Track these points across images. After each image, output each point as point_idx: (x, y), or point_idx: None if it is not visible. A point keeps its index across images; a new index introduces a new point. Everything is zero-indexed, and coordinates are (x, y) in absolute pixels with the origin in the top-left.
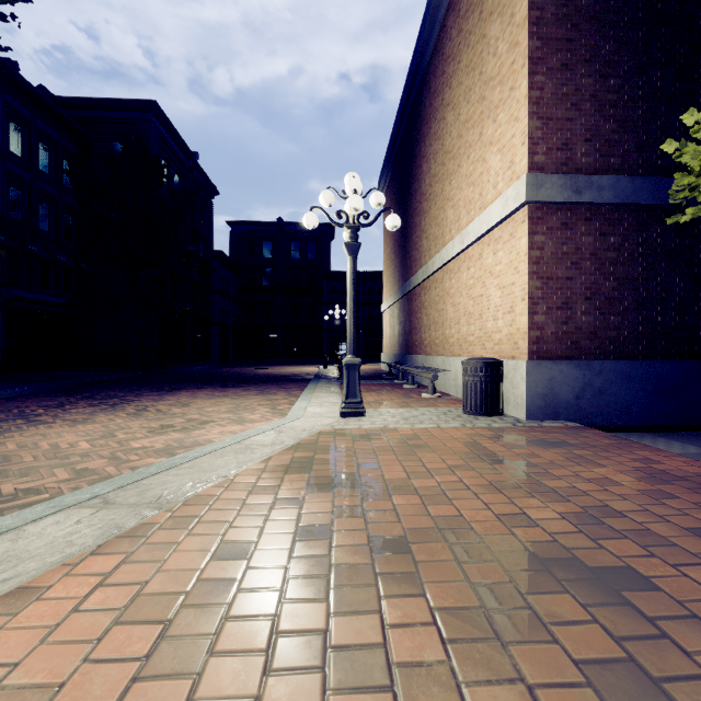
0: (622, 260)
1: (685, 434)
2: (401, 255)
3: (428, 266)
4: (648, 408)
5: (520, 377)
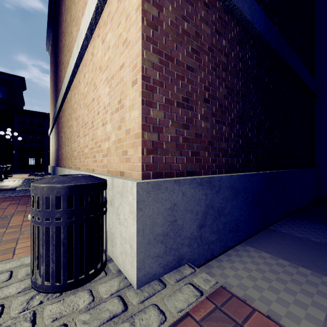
0: (230, 68)
1: (265, 237)
2: (55, 91)
3: (62, 89)
4: (248, 220)
5: (129, 209)
